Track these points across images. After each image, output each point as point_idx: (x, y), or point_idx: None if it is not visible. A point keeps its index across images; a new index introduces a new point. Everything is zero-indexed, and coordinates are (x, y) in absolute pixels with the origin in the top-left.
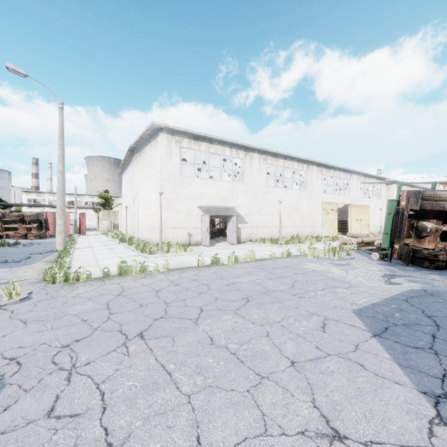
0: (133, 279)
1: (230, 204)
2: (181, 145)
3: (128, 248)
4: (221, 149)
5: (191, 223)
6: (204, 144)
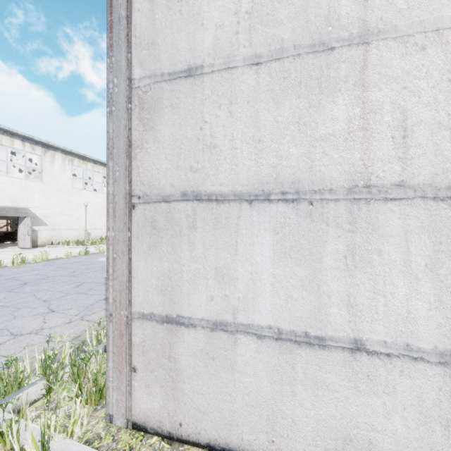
0: None
1: (22, 204)
2: None
3: None
4: (7, 140)
5: None
6: None
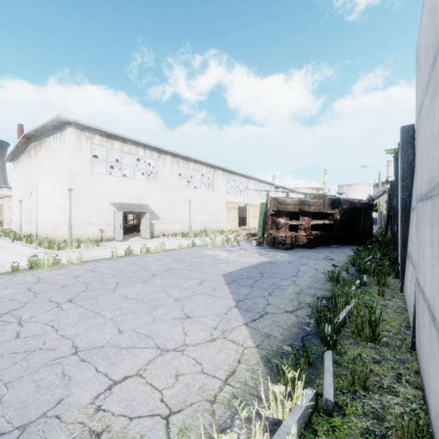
0: (46, 270)
1: (144, 201)
2: (93, 142)
3: (28, 246)
4: (134, 149)
5: (103, 219)
6: (118, 143)
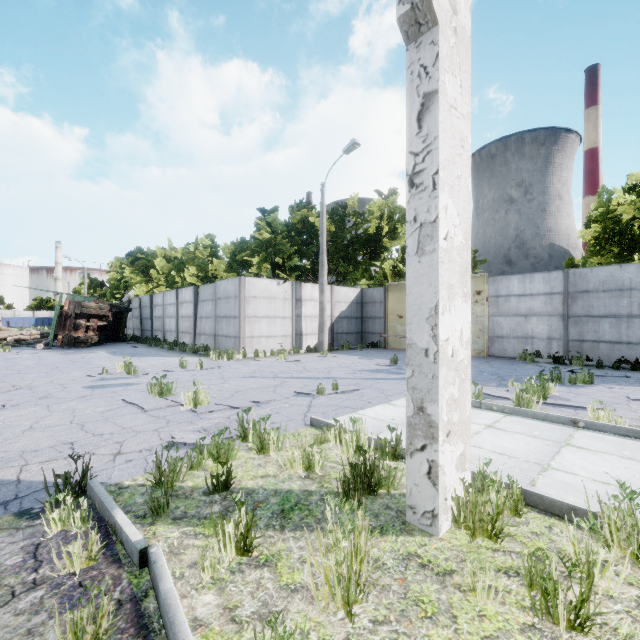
0: None
1: None
2: None
3: None
4: None
5: None
6: None
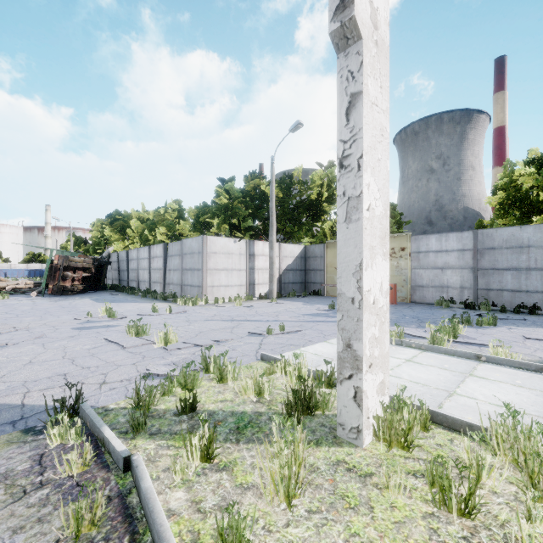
0: None
1: None
2: None
3: None
4: None
5: None
6: None
